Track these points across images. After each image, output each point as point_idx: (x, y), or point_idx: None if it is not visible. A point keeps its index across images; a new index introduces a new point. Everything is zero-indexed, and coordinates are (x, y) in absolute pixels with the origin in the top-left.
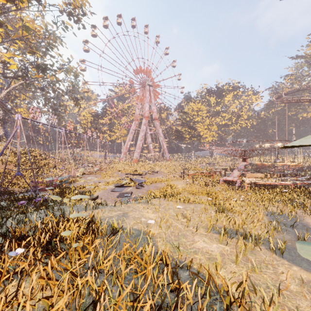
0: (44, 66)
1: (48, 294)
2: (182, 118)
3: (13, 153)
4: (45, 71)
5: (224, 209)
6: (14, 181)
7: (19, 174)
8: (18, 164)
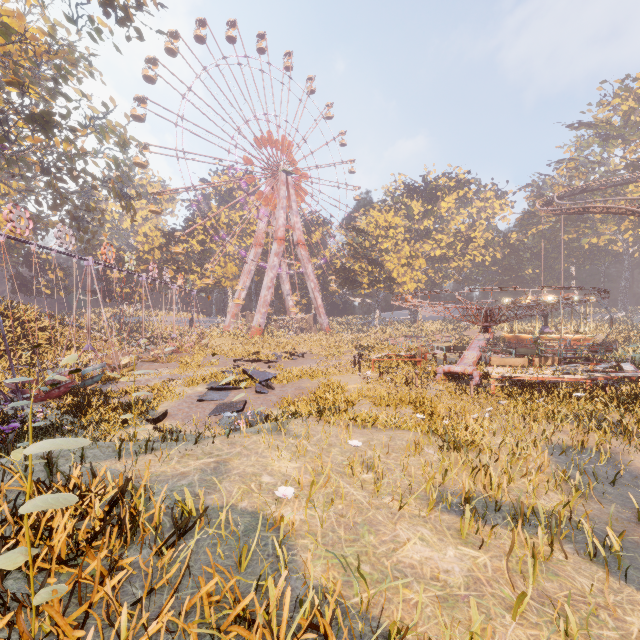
0: (48, 117)
1: None
2: (356, 243)
3: None
4: (50, 130)
5: (459, 443)
6: None
7: None
8: None
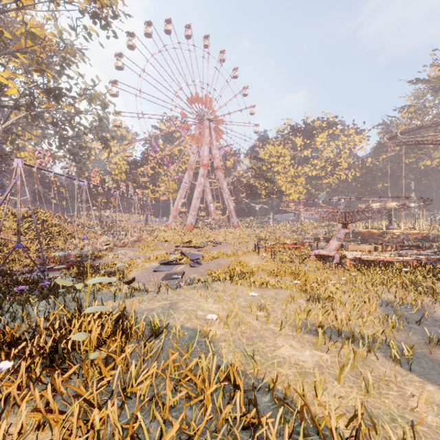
0: (58, 90)
1: (48, 435)
2: (256, 167)
3: (13, 217)
4: (60, 98)
5: (319, 296)
6: (13, 256)
7: (20, 247)
8: (18, 232)
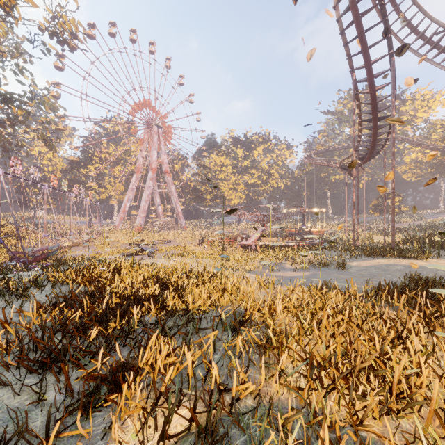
0: (11, 96)
1: None
2: (203, 174)
3: None
4: (11, 103)
5: (229, 259)
6: None
7: (0, 242)
8: None
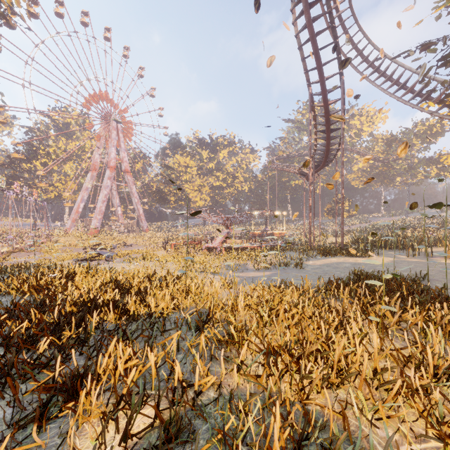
0: None
1: None
2: (166, 174)
3: None
4: None
5: (193, 261)
6: None
7: None
8: None
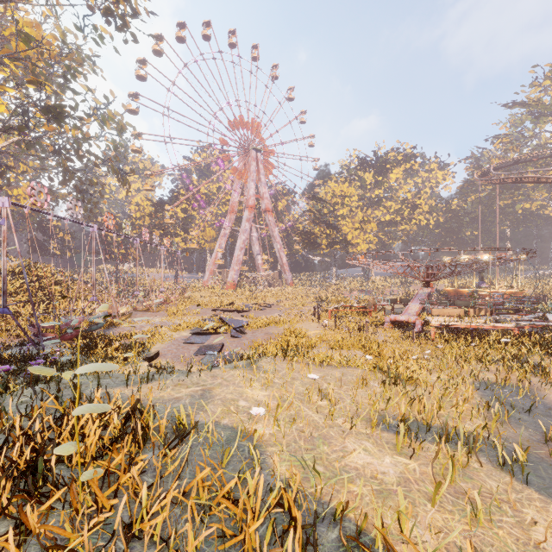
0: (60, 109)
1: None
2: (316, 210)
3: (0, 272)
4: (62, 119)
5: (399, 378)
6: None
7: (6, 312)
8: (3, 293)
